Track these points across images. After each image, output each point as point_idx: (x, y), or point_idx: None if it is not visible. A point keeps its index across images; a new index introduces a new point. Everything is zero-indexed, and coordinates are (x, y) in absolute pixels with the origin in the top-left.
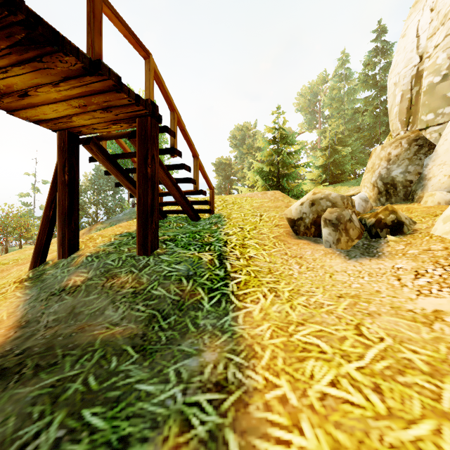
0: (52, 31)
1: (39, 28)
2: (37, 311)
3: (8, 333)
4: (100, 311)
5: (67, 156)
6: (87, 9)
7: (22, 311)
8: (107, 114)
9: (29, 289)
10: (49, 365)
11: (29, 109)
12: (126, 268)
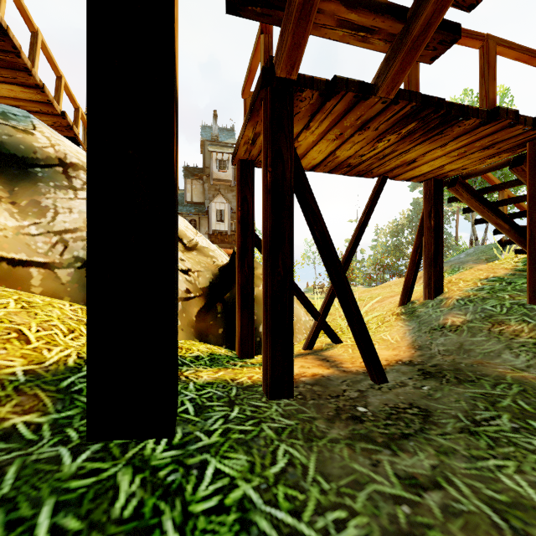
0: (459, 108)
1: (451, 112)
2: (424, 340)
3: (410, 351)
4: (494, 353)
5: (432, 203)
6: (480, 63)
7: (410, 338)
8: (486, 151)
9: (408, 321)
10: (468, 381)
11: (409, 171)
12: (515, 316)
